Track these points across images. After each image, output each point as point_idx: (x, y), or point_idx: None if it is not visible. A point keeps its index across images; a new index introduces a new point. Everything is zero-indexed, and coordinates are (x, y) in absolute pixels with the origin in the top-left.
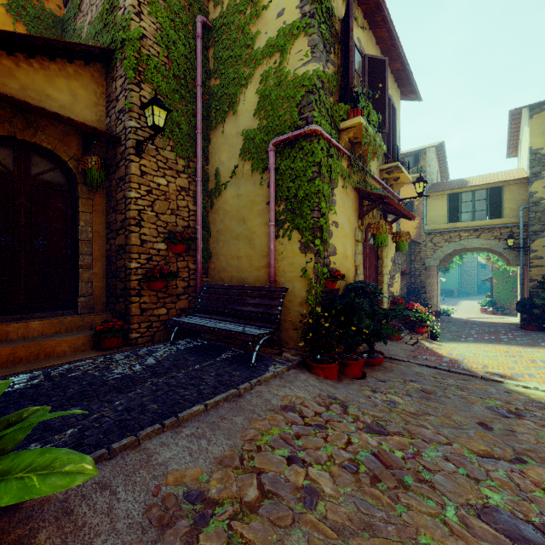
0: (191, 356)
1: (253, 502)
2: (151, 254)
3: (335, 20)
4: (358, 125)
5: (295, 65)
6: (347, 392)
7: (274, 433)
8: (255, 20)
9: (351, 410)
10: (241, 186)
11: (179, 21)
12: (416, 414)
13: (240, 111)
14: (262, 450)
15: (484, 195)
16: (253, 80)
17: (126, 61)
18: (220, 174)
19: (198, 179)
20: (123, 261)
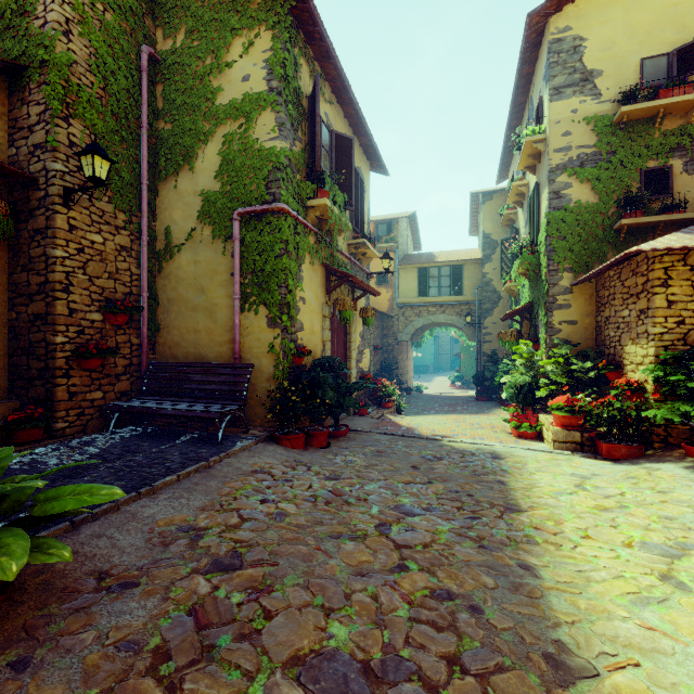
0: (143, 442)
1: (236, 524)
2: (82, 326)
3: (303, 98)
4: (324, 206)
5: (262, 137)
6: (312, 457)
7: (248, 488)
8: (216, 73)
9: (314, 469)
10: (199, 251)
11: (118, 47)
12: (367, 466)
13: (198, 168)
14: (239, 499)
15: (448, 272)
16: (214, 138)
17: (49, 89)
18: (172, 235)
19: (144, 238)
20: (43, 334)
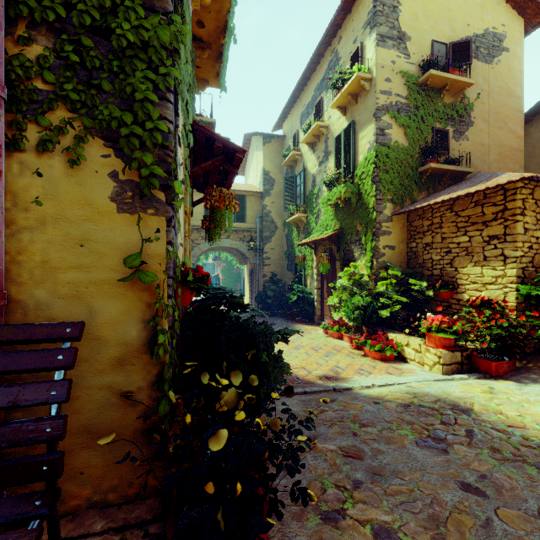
0: None
1: None
2: None
3: None
4: None
5: None
6: None
7: None
8: None
9: None
10: None
11: None
12: None
13: None
14: None
15: None
16: None
17: None
18: None
19: None
20: None
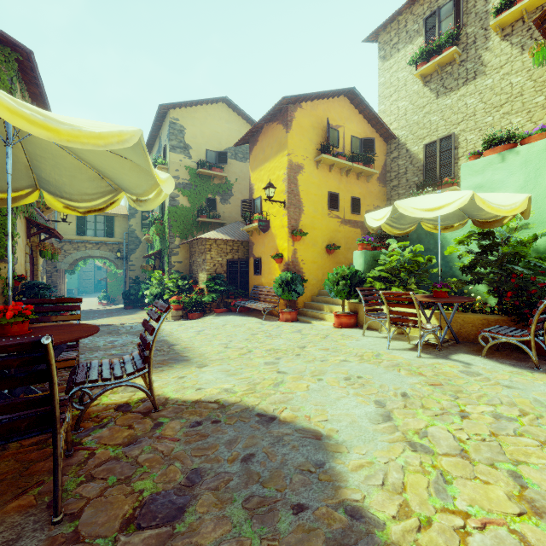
0: None
1: None
2: None
3: None
4: None
5: None
6: None
7: None
8: None
9: None
10: None
11: None
12: None
13: None
14: None
15: (103, 220)
16: None
17: None
18: None
19: None
20: None
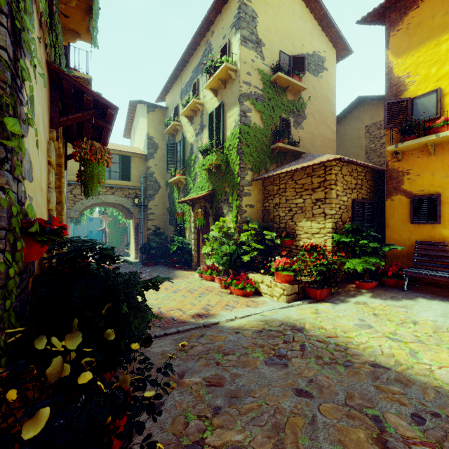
0: None
1: None
2: None
3: None
4: None
5: None
6: None
7: None
8: None
9: None
10: None
11: None
12: (279, 445)
13: None
14: None
15: (118, 159)
16: None
17: None
18: None
19: None
20: None
